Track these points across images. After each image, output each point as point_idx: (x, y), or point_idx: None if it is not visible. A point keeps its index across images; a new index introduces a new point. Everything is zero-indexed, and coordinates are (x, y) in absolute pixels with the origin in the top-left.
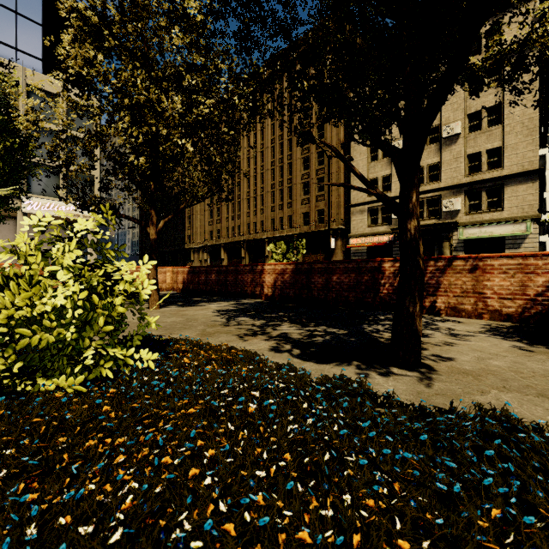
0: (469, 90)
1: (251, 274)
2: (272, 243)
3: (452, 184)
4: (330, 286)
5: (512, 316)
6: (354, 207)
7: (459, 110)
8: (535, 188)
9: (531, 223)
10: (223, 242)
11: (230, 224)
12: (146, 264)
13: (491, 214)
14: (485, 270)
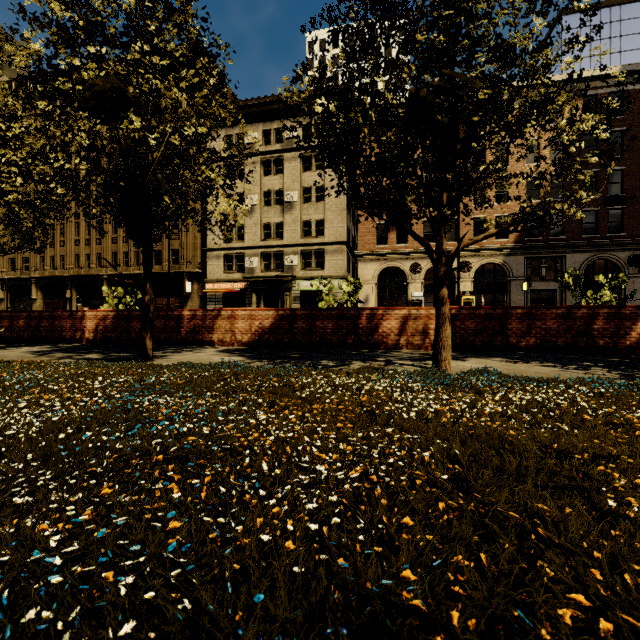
0: (304, 167)
1: (71, 320)
2: (113, 281)
3: (292, 243)
4: None
5: (246, 343)
6: (211, 251)
7: (297, 181)
8: (343, 255)
9: (341, 281)
10: (35, 275)
11: (47, 252)
12: None
13: (318, 272)
14: (235, 318)
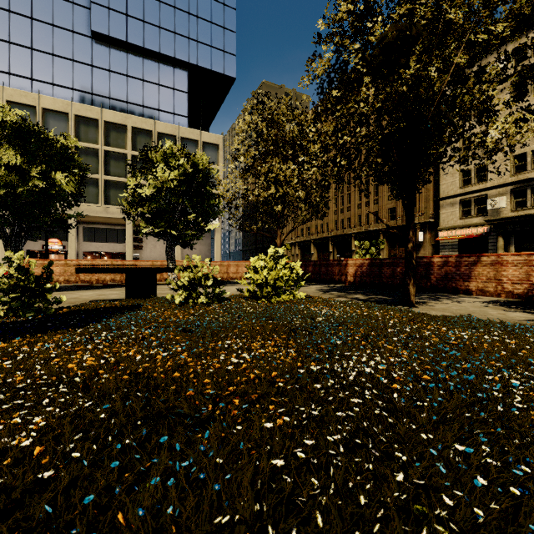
0: None
1: (338, 267)
2: (358, 238)
3: None
4: (395, 275)
5: (520, 295)
6: (444, 200)
7: None
8: None
9: None
10: (313, 238)
11: (319, 222)
12: (298, 263)
13: None
14: (502, 264)
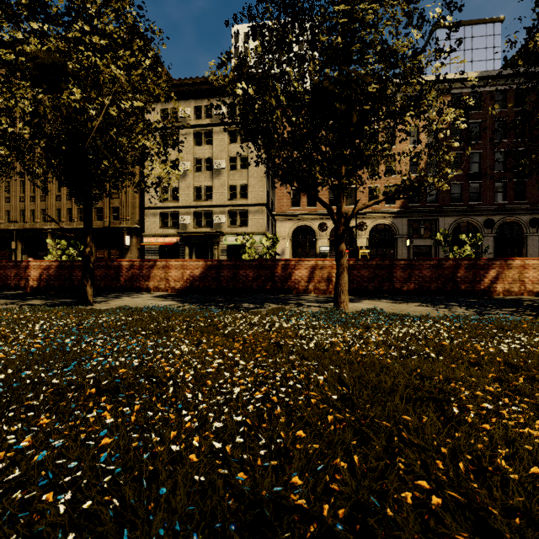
0: (230, 139)
1: (15, 270)
2: (57, 235)
3: (220, 203)
4: None
5: (179, 289)
6: (148, 209)
7: (224, 151)
8: (263, 215)
9: (261, 237)
10: None
11: None
12: None
13: (242, 229)
14: (169, 267)
